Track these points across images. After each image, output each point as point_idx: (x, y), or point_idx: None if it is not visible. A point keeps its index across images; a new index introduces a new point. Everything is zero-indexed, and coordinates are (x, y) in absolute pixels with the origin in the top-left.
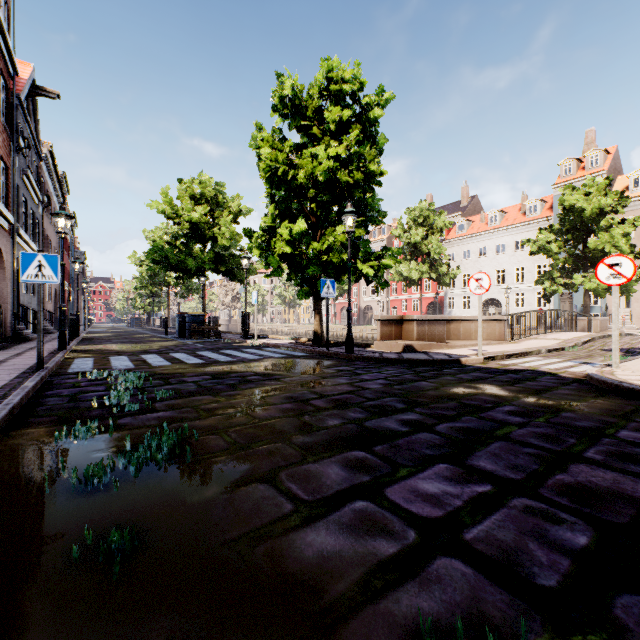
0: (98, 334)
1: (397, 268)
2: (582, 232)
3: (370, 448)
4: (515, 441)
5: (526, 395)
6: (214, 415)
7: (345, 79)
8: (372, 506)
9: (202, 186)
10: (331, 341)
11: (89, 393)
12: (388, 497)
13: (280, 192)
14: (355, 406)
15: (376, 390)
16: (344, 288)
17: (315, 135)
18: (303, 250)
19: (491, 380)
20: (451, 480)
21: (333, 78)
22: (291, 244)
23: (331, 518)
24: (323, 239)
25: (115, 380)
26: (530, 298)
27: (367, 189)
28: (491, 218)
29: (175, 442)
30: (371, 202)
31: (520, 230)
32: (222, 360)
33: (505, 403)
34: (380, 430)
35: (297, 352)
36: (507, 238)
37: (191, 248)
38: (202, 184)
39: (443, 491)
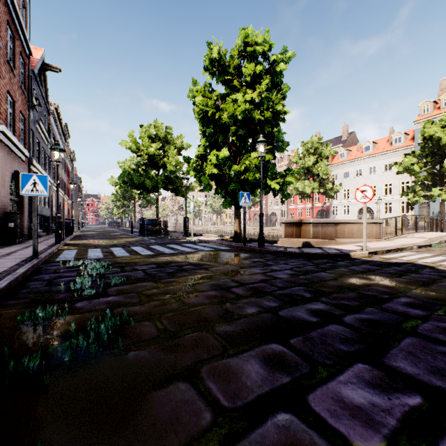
0: (87, 232)
1: (295, 185)
2: (439, 156)
3: (286, 340)
4: (425, 337)
5: (416, 287)
6: (152, 300)
7: (258, 43)
8: (296, 421)
9: (156, 129)
10: (247, 238)
11: (63, 278)
12: (312, 408)
13: (210, 130)
14: (269, 294)
15: (285, 279)
16: (256, 200)
17: (235, 86)
18: (226, 171)
19: (380, 272)
20: (375, 386)
21: (249, 42)
22: (217, 167)
23: (252, 438)
24: (241, 163)
25: (86, 267)
26: (396, 206)
27: (274, 124)
28: (365, 148)
29: (114, 328)
30: (277, 135)
31: (388, 156)
32: (167, 252)
33: (400, 294)
34: (293, 320)
35: (222, 246)
36: (378, 162)
37: (149, 173)
38: (156, 128)
39: (370, 402)
